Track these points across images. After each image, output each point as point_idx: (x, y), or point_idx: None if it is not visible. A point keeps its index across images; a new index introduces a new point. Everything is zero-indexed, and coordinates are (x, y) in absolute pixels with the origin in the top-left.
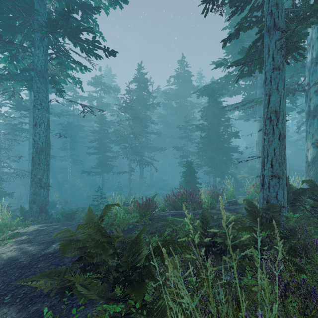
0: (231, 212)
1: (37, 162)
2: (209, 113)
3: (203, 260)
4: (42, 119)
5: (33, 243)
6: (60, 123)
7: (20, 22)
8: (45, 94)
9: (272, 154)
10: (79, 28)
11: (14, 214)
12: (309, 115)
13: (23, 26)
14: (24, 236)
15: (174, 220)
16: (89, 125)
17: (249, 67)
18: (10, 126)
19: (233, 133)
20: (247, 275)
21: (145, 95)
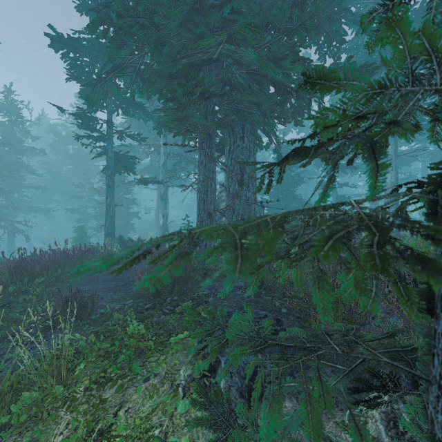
0: None
1: None
2: None
3: None
4: None
5: None
6: None
7: None
8: None
9: (107, 224)
10: None
11: None
12: (161, 197)
13: None
14: None
15: None
16: None
17: None
18: None
19: (131, 200)
20: None
21: (18, 132)
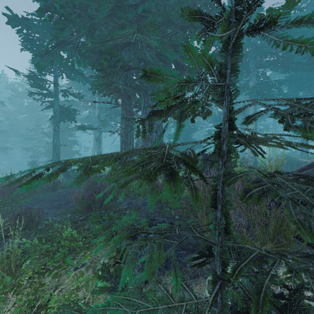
0: None
1: None
2: None
3: None
4: None
5: None
6: None
7: None
8: None
9: (54, 159)
10: None
11: None
12: (96, 140)
13: None
14: None
15: None
16: None
17: None
18: None
19: (73, 141)
20: None
21: None
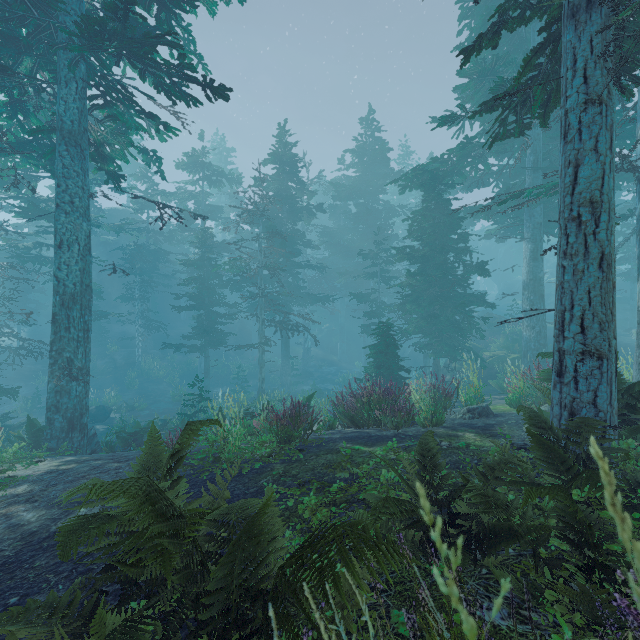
0: (478, 433)
1: (62, 324)
2: (426, 223)
3: (427, 559)
4: (74, 235)
5: (37, 504)
6: (121, 248)
7: (30, 31)
8: (82, 181)
9: (583, 303)
10: (151, 39)
11: (13, 434)
12: None
13: (35, 38)
14: (22, 485)
15: (353, 452)
16: (179, 251)
17: (519, 113)
18: (15, 252)
19: (475, 266)
20: (548, 613)
21: (293, 188)
